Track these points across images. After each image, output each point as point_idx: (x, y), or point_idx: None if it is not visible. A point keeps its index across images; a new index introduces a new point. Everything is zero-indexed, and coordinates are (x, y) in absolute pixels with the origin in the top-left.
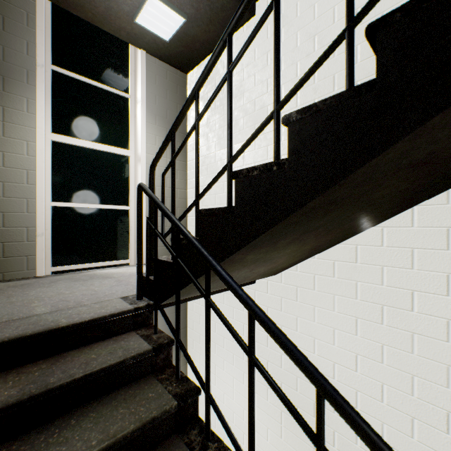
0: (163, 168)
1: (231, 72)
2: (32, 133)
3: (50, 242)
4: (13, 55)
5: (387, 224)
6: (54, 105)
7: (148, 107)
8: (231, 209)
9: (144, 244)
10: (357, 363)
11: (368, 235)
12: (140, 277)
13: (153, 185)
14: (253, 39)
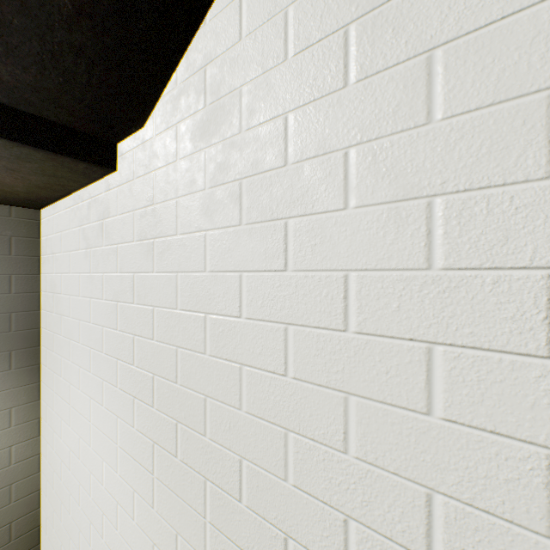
0: None
1: None
2: None
3: None
4: None
5: None
6: None
7: None
8: None
9: None
10: (288, 244)
11: None
12: None
13: None
14: None
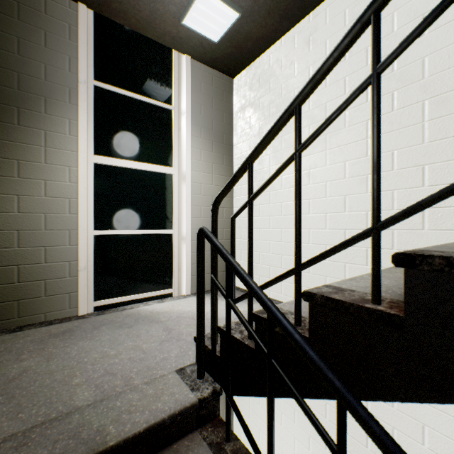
0: (209, 186)
1: (380, 74)
2: (74, 157)
3: (92, 275)
4: (55, 73)
5: None
6: (96, 124)
7: (193, 118)
8: (394, 319)
9: (188, 272)
10: None
11: None
12: (202, 349)
13: (217, 227)
14: (443, 12)
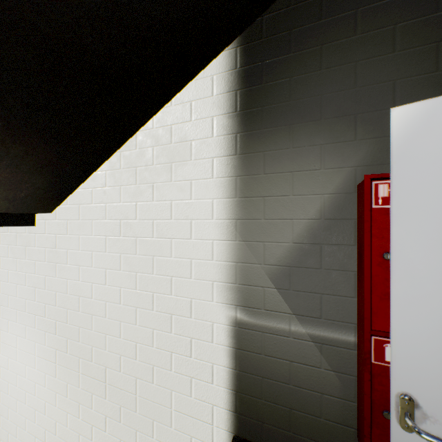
0: None
1: None
2: None
3: None
4: None
5: (124, 149)
6: None
7: None
8: None
9: None
10: (106, 277)
11: (113, 160)
12: None
13: None
14: None
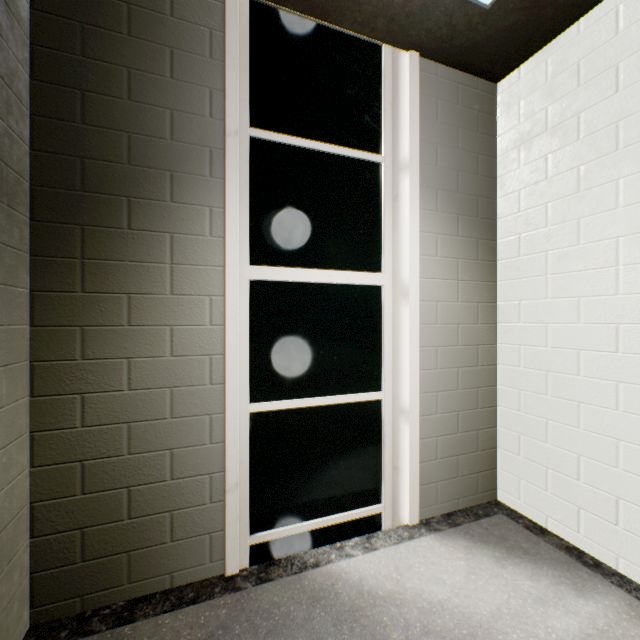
0: (450, 304)
1: None
2: (218, 277)
3: (246, 487)
4: (187, 123)
5: None
6: (253, 207)
7: (421, 175)
8: None
9: (414, 479)
10: None
11: None
12: None
13: None
14: None
